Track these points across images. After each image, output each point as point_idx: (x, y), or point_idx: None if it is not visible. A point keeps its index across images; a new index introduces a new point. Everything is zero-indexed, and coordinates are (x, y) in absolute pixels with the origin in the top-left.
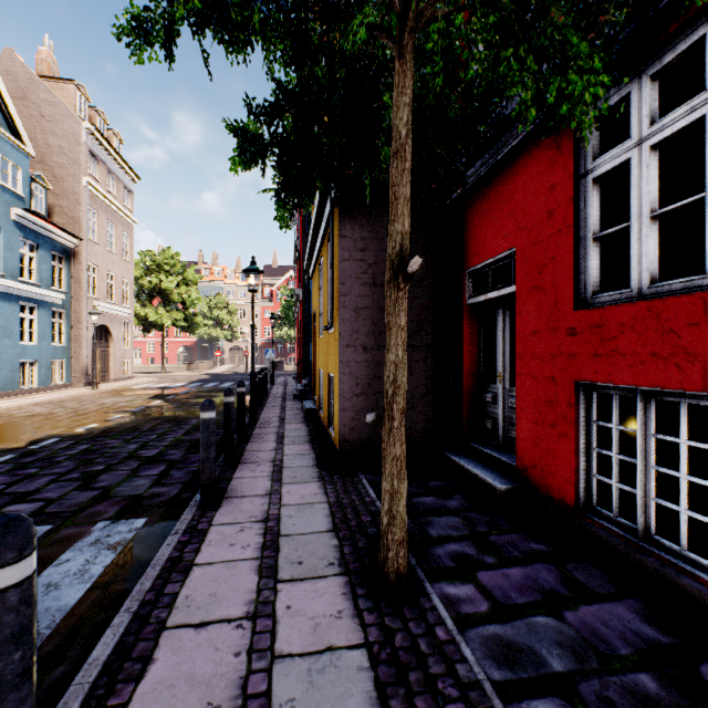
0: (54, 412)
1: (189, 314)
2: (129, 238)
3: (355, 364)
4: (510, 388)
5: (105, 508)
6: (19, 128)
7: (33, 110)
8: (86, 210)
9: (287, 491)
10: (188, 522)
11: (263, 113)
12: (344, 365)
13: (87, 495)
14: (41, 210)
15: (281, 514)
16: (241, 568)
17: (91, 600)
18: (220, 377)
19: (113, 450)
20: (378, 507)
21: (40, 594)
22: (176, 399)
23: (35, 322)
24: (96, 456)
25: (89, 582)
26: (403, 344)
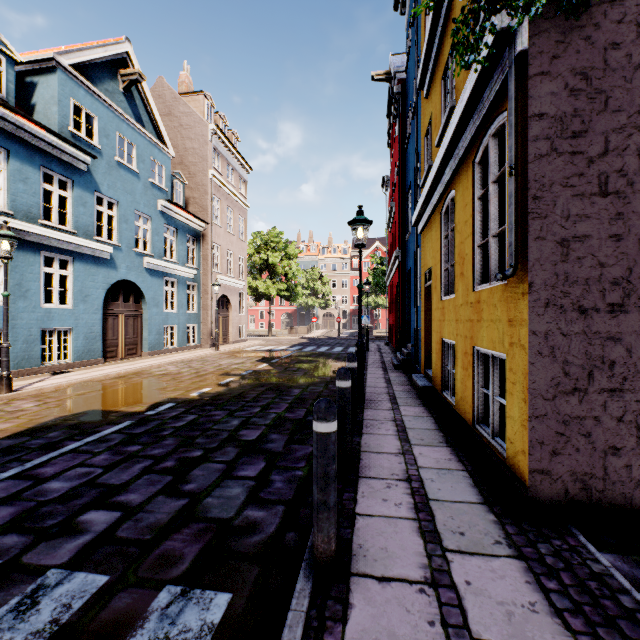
0: (181, 371)
1: (290, 285)
2: (244, 221)
3: (561, 338)
4: None
5: (182, 545)
6: (163, 135)
7: (175, 122)
8: (211, 199)
9: (463, 581)
10: None
11: None
12: (539, 339)
13: (170, 506)
14: (180, 202)
15: None
16: None
17: None
18: (316, 341)
19: (215, 426)
20: None
21: None
22: (279, 363)
23: (175, 294)
24: (198, 433)
25: None
26: None
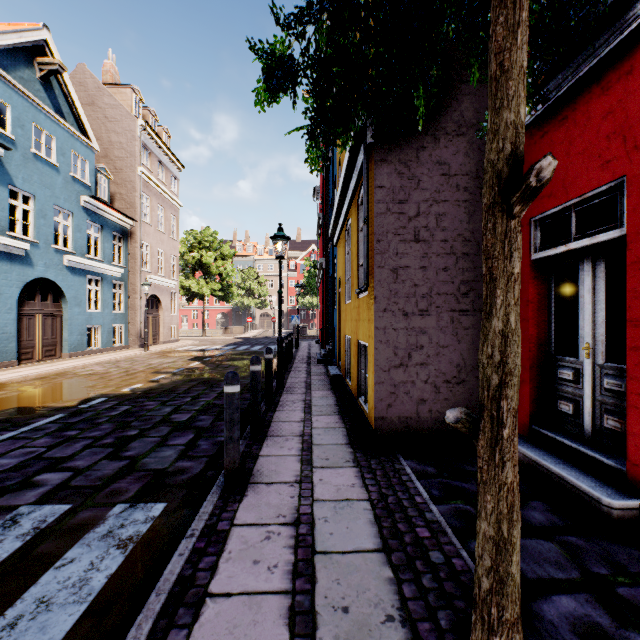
0: (110, 371)
1: (225, 285)
2: (176, 219)
3: (393, 331)
4: (605, 365)
5: (127, 485)
6: (86, 128)
7: (99, 113)
8: (140, 196)
9: (318, 479)
10: (207, 518)
11: (294, 19)
12: (380, 332)
13: (114, 465)
14: (105, 197)
15: (314, 515)
16: (266, 609)
17: (79, 637)
18: (251, 341)
19: (149, 413)
20: (435, 514)
21: (26, 617)
22: (212, 361)
23: (100, 293)
24: (133, 419)
25: (84, 602)
26: (516, 304)
